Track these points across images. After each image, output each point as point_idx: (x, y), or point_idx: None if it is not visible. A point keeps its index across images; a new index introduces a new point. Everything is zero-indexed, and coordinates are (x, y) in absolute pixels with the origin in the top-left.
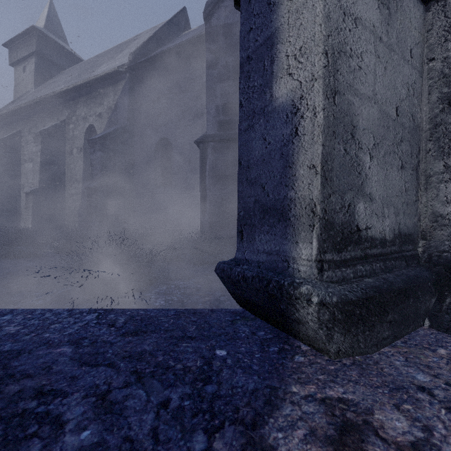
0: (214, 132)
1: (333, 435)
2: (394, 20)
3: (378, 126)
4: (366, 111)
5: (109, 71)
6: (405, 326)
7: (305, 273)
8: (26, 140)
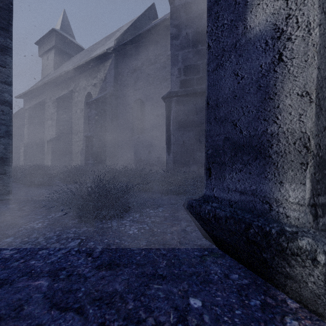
0: (177, 89)
1: None
2: None
3: None
4: None
5: (101, 53)
6: None
7: (297, 220)
8: (48, 105)
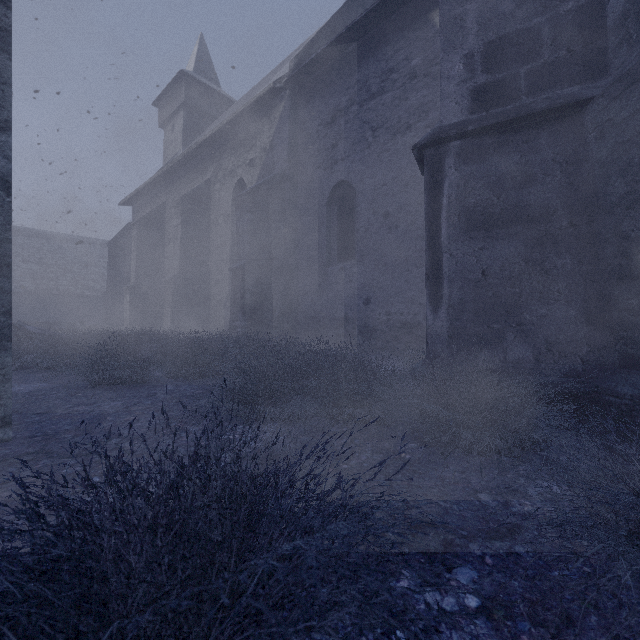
0: (461, 118)
1: None
2: None
3: None
4: None
5: (262, 92)
6: None
7: None
8: (170, 214)
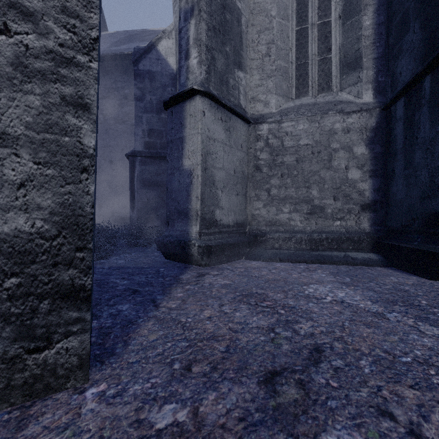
0: (141, 149)
1: (198, 275)
2: (232, 135)
3: (225, 179)
4: (220, 174)
5: None
6: (233, 258)
7: (194, 237)
8: None
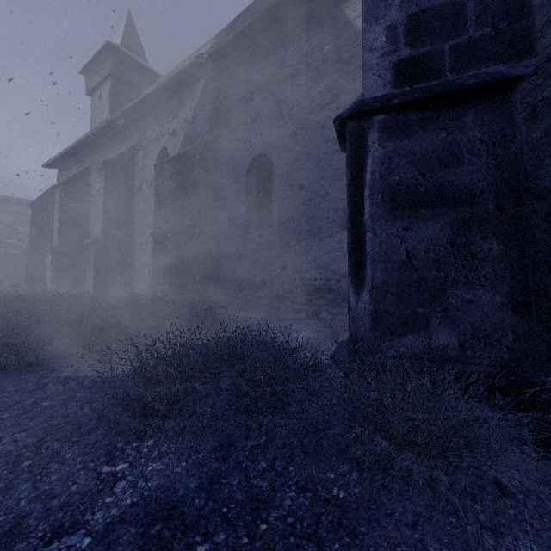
0: (384, 92)
1: None
2: None
3: None
4: None
5: (184, 66)
6: None
7: None
8: (95, 178)
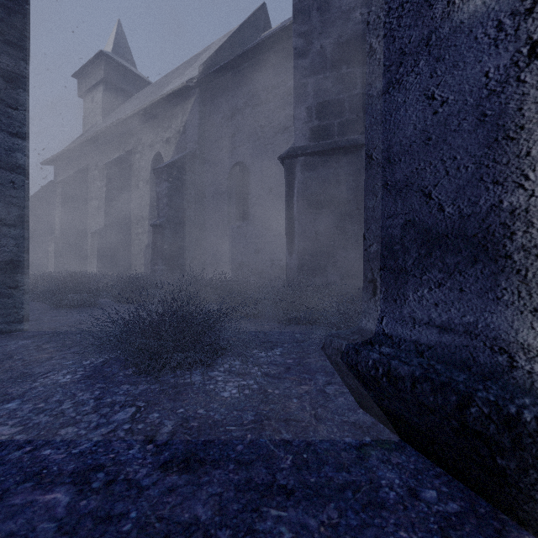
0: (305, 143)
1: None
2: None
3: None
4: None
5: (177, 88)
6: None
7: None
8: (93, 175)
